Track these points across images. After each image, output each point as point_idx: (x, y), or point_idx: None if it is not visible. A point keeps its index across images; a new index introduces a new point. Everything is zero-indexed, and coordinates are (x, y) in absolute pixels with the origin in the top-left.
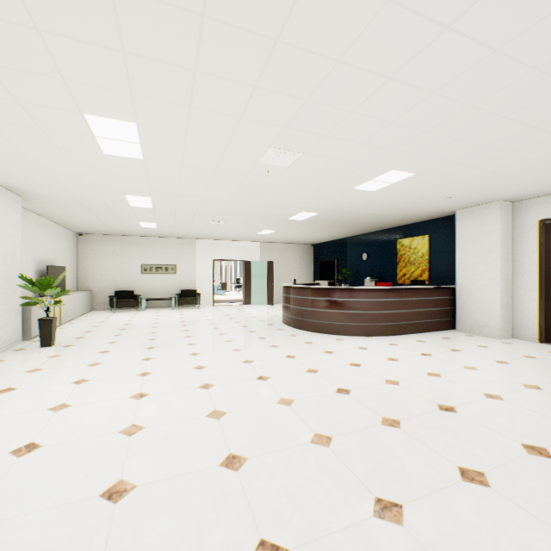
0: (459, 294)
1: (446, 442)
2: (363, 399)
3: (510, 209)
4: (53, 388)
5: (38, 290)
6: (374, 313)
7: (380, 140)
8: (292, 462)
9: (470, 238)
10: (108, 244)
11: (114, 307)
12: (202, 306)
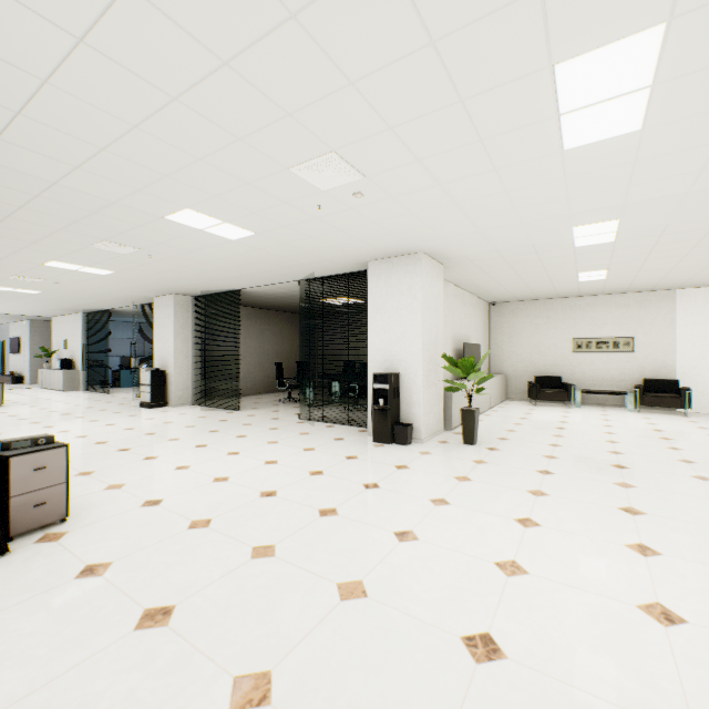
0: None
1: None
2: None
3: None
4: (491, 521)
5: (460, 373)
6: None
7: None
8: None
9: None
10: (525, 312)
11: (533, 399)
12: (690, 411)
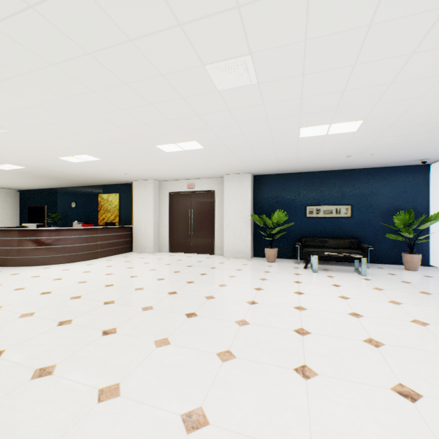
0: (135, 230)
1: (103, 296)
2: (61, 293)
3: (158, 185)
4: None
5: None
6: (78, 246)
7: (74, 140)
8: (5, 328)
9: (140, 198)
10: None
11: None
12: None
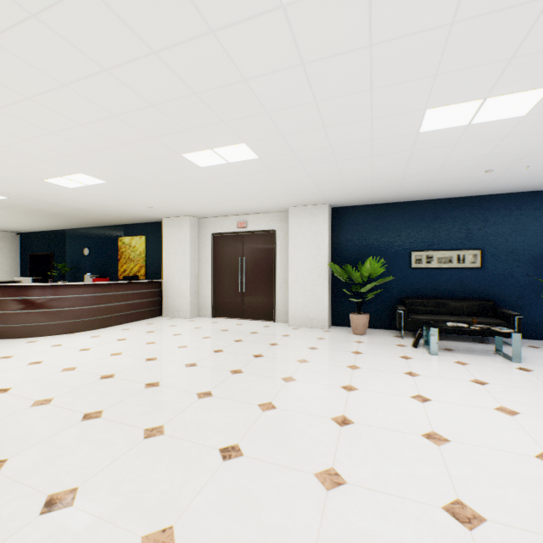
0: (165, 286)
1: (88, 400)
2: (24, 391)
3: (197, 223)
4: None
5: None
6: (81, 309)
7: (51, 145)
8: None
9: (172, 242)
10: None
11: None
12: None
